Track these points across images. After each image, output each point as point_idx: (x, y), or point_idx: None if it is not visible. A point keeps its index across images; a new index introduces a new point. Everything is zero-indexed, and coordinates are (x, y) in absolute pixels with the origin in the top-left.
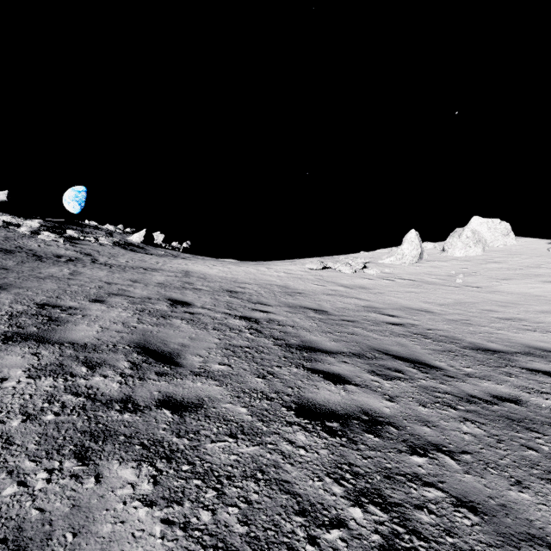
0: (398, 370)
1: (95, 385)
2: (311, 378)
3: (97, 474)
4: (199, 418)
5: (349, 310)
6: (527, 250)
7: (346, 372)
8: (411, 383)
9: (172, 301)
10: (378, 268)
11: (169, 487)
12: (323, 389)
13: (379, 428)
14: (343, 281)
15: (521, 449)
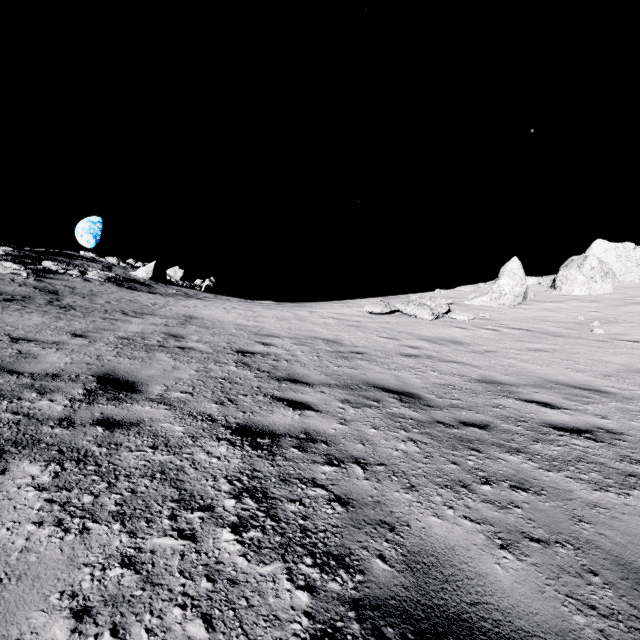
0: None
1: None
2: None
3: None
4: None
5: (459, 390)
6: None
7: None
8: None
9: (101, 383)
10: (467, 311)
11: None
12: None
13: None
14: (424, 331)
15: None
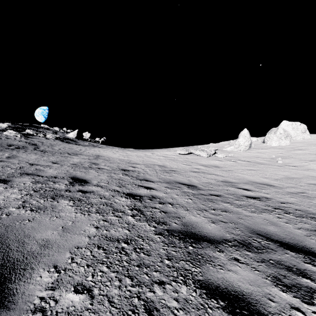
0: (301, 272)
1: None
2: (209, 315)
3: None
4: None
5: (213, 184)
6: None
7: (249, 286)
8: None
9: (73, 180)
10: (223, 153)
11: None
12: None
13: None
14: (203, 162)
15: None
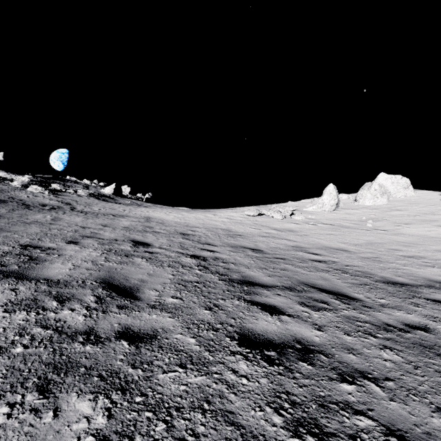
0: (323, 302)
1: (63, 318)
2: (250, 309)
3: (56, 408)
4: (153, 349)
5: (281, 249)
6: (423, 200)
7: (280, 304)
8: (336, 313)
9: (135, 242)
10: (303, 214)
11: (122, 420)
12: (261, 320)
13: (311, 356)
14: (275, 225)
15: (436, 375)
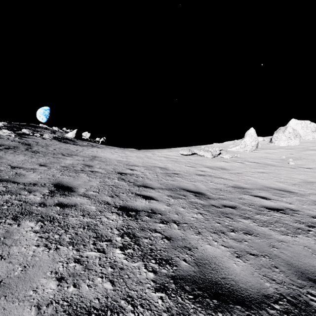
0: None
1: None
2: None
3: None
4: None
5: (223, 191)
6: None
7: None
8: None
9: (56, 187)
10: (229, 154)
11: None
12: None
13: None
14: (207, 163)
15: None
